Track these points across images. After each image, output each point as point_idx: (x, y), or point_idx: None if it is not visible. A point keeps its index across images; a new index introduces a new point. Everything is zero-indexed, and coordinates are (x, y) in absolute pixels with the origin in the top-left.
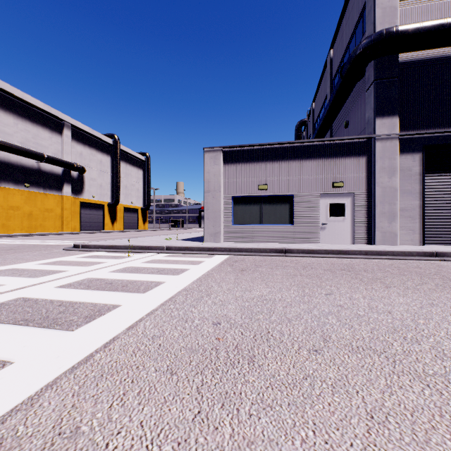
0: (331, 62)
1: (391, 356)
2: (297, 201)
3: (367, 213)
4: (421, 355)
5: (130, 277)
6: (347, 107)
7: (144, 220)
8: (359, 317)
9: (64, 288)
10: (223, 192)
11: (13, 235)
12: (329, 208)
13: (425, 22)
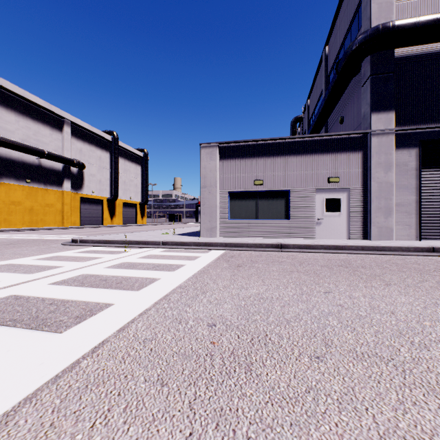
0: (326, 58)
1: (400, 364)
2: (292, 196)
3: (363, 208)
4: (432, 363)
5: (125, 274)
6: (343, 103)
7: (142, 214)
8: (360, 318)
9: (58, 285)
10: (219, 188)
11: (14, 230)
12: (325, 203)
13: (421, 17)
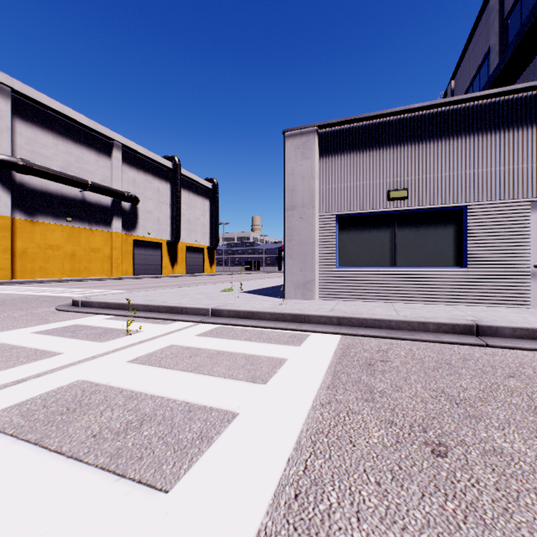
0: None
1: None
2: (473, 218)
3: None
4: None
5: None
6: None
7: (211, 262)
8: None
9: None
10: (318, 209)
11: (47, 281)
12: None
13: None
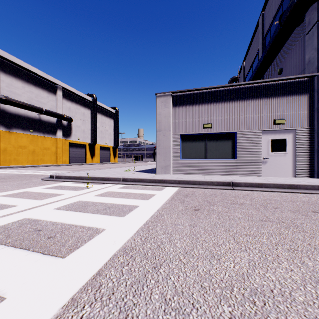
0: (263, 22)
1: None
2: (239, 137)
3: (309, 148)
4: None
5: (68, 219)
6: (281, 56)
7: (115, 155)
8: None
9: None
10: (172, 131)
11: (20, 166)
12: (270, 143)
13: None
